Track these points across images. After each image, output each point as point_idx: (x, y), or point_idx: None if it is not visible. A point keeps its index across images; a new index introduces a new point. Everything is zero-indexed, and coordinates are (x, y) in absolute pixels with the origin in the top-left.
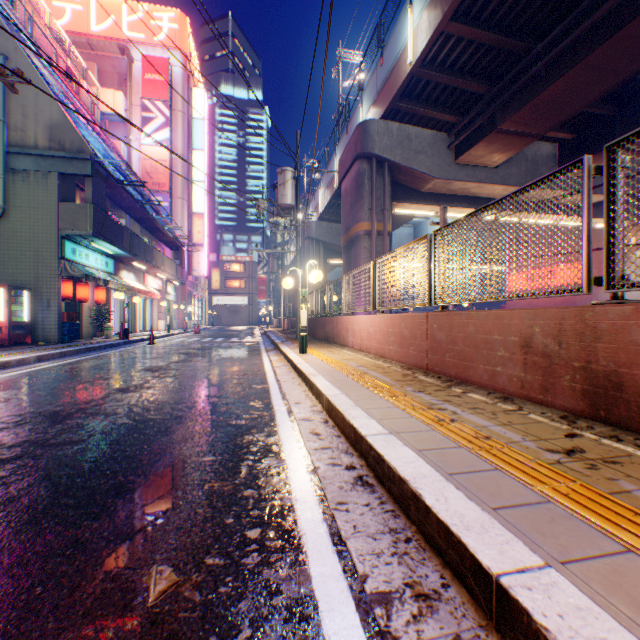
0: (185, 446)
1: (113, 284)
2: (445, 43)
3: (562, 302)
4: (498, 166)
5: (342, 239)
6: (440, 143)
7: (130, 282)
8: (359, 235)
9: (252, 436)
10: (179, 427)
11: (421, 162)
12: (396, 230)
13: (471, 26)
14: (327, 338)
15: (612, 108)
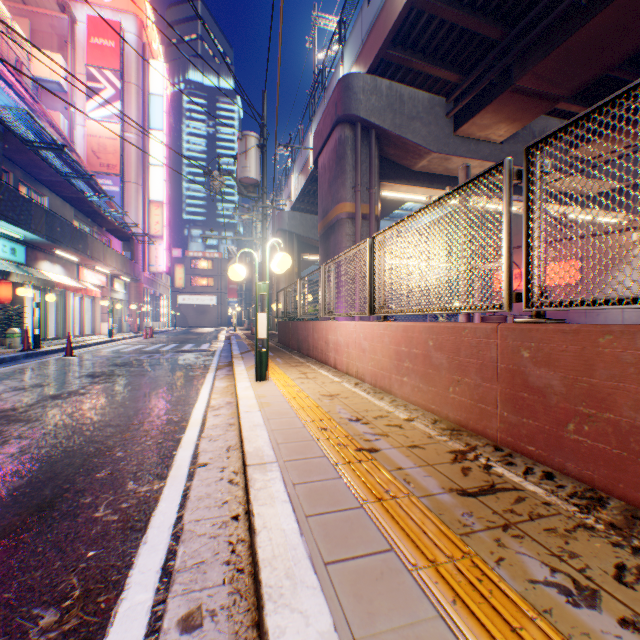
0: None
1: (18, 277)
2: None
3: None
4: (503, 142)
5: (319, 226)
6: (438, 109)
7: (54, 276)
8: (340, 219)
9: None
10: None
11: (416, 131)
12: None
13: None
14: (300, 348)
15: (639, 73)
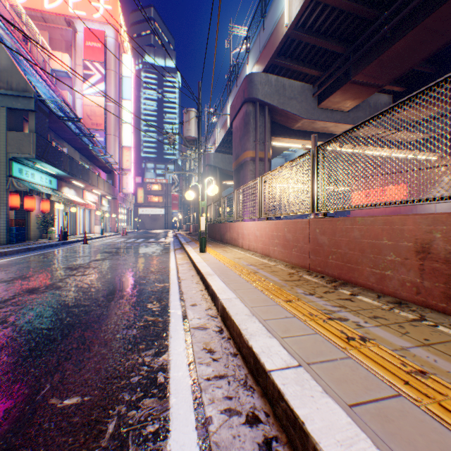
0: (52, 376)
1: (55, 197)
2: (314, 10)
3: (391, 212)
4: (349, 110)
5: (233, 164)
6: (307, 92)
7: (71, 196)
8: (246, 161)
9: (138, 356)
10: (61, 342)
11: (293, 106)
12: (272, 160)
13: None
14: (222, 239)
15: (434, 68)
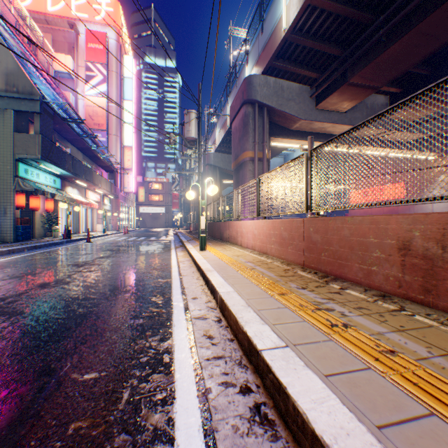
0: (71, 357)
1: (59, 197)
2: (311, 14)
3: (388, 211)
4: (347, 111)
5: (233, 164)
6: (305, 93)
7: (74, 195)
8: (245, 161)
9: (145, 341)
10: (75, 329)
11: (291, 107)
12: (271, 159)
13: (331, 0)
14: (221, 238)
15: (430, 69)
